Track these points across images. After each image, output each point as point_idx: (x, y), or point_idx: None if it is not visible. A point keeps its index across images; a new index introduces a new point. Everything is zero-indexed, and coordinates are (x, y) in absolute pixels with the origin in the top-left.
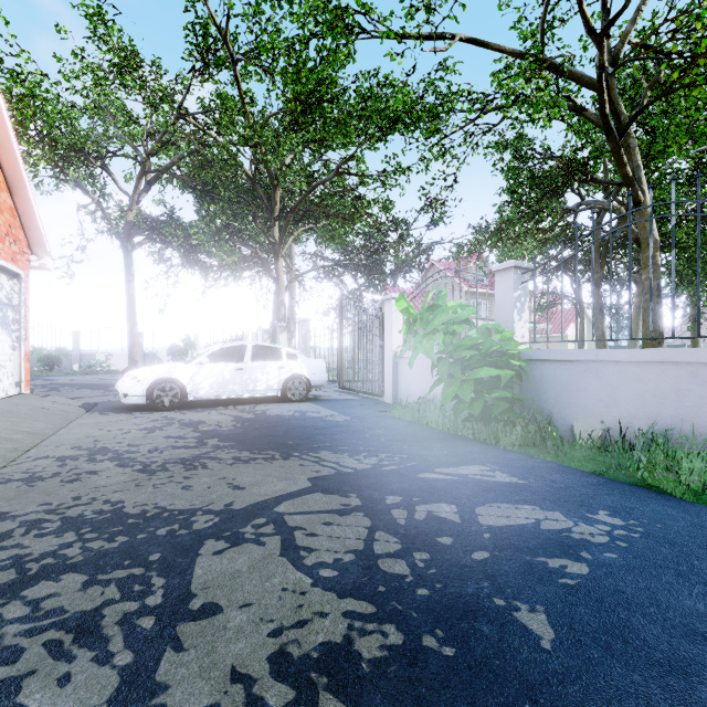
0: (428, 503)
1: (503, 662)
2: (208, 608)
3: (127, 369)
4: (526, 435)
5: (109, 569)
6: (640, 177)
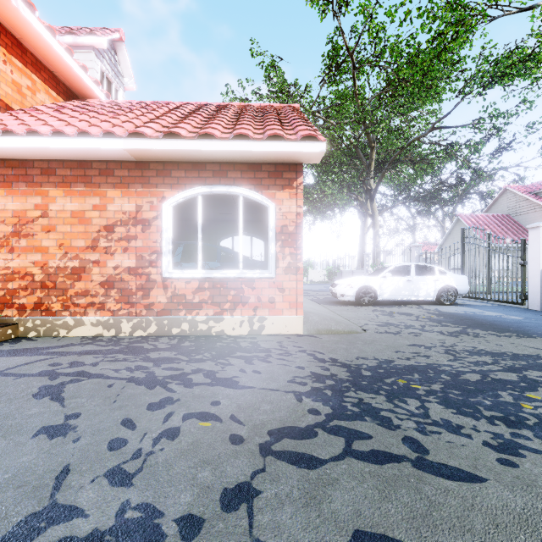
0: None
1: None
2: None
3: None
4: None
5: None
6: None
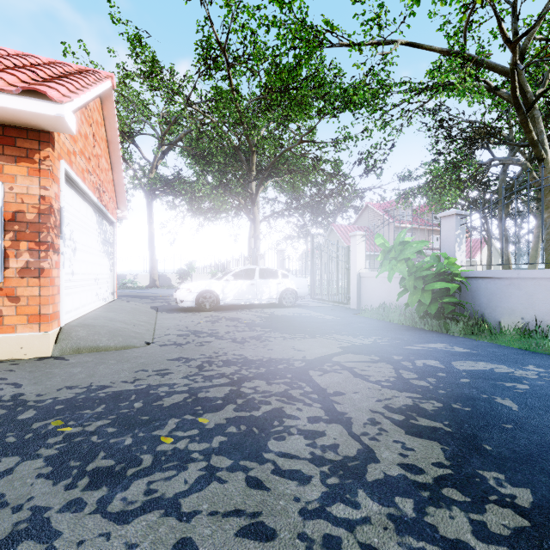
0: (420, 359)
1: (495, 413)
2: (337, 393)
3: (149, 285)
4: (466, 327)
5: (272, 379)
6: (543, 139)
